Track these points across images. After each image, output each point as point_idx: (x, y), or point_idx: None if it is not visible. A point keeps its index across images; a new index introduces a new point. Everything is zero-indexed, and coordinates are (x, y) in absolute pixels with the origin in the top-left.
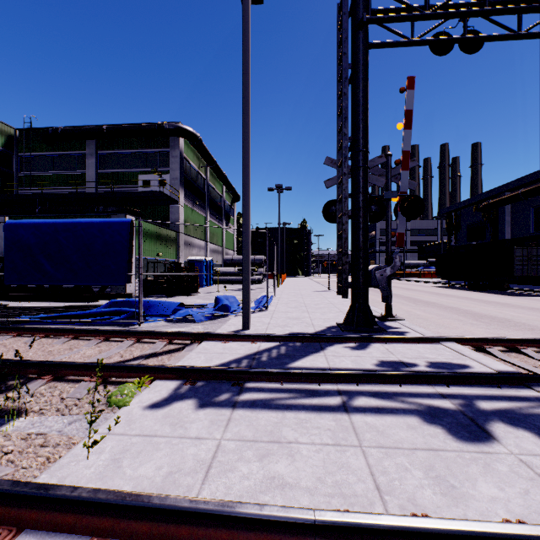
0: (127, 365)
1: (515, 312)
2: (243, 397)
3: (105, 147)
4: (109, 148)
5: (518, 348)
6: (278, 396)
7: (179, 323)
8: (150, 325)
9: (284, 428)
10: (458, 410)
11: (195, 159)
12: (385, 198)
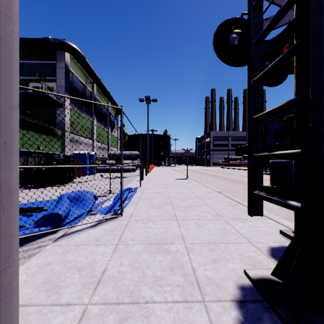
0: None
1: None
2: None
3: None
4: None
5: None
6: None
7: None
8: None
9: None
10: None
11: (82, 75)
12: None
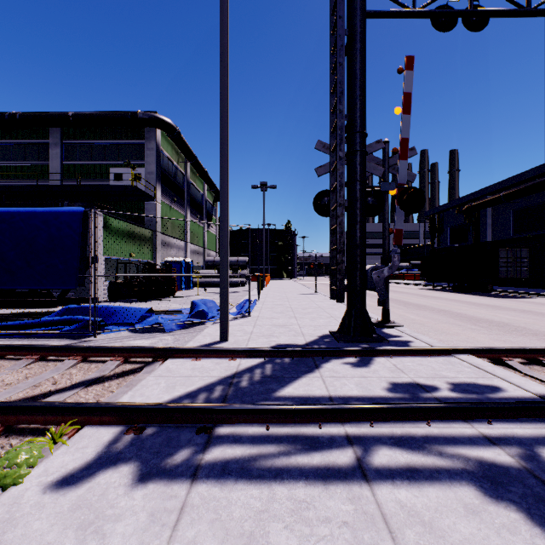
0: (44, 405)
1: (509, 315)
2: (210, 456)
3: (72, 136)
4: (76, 138)
5: (540, 359)
6: (262, 450)
7: (145, 333)
8: (109, 336)
9: (273, 524)
10: (523, 468)
11: (173, 153)
12: (382, 190)
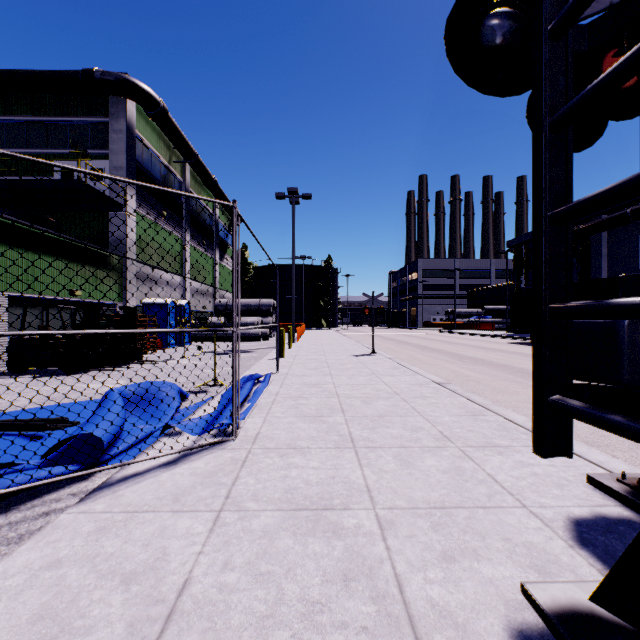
0: None
1: None
2: None
3: None
4: (1, 112)
5: None
6: None
7: None
8: None
9: None
10: None
11: (161, 146)
12: None
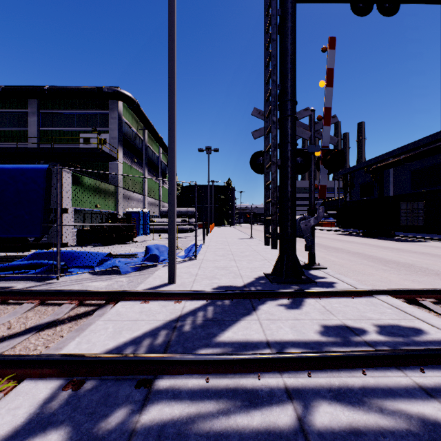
0: None
1: (411, 257)
2: (146, 418)
3: (47, 106)
4: (51, 108)
5: None
6: (200, 409)
7: (103, 275)
8: (71, 278)
9: None
10: None
11: (133, 121)
12: (308, 152)
